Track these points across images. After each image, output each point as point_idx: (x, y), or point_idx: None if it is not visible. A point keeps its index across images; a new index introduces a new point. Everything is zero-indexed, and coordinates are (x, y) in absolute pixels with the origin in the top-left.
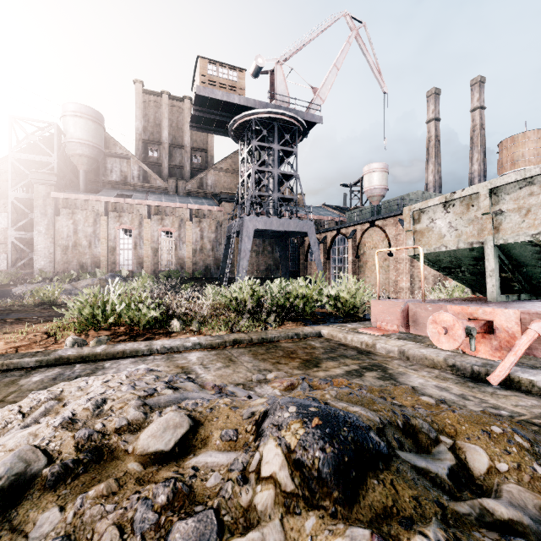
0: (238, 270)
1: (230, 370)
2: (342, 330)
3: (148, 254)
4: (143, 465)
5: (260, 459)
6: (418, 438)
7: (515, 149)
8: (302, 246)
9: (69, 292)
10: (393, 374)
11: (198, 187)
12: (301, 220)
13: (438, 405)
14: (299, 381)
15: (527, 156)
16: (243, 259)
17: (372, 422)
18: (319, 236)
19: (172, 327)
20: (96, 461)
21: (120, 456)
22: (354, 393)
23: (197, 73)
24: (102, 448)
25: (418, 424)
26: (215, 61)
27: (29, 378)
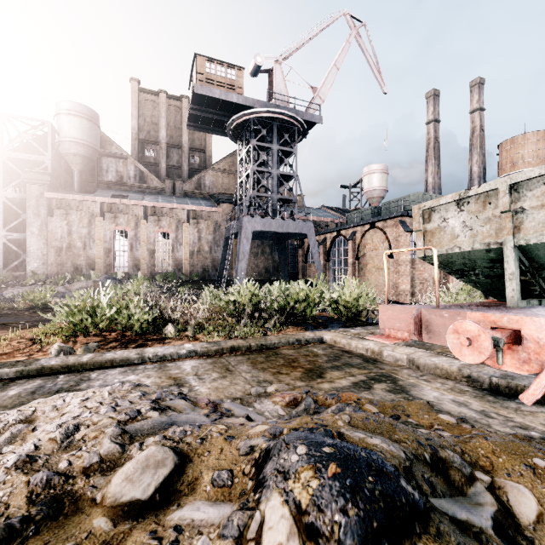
0: (237, 272)
1: (227, 382)
2: (346, 336)
3: (144, 256)
4: (113, 521)
5: (262, 522)
6: (449, 475)
7: (514, 150)
8: (301, 248)
9: (62, 294)
10: (404, 386)
11: (195, 187)
12: (300, 221)
13: (459, 425)
14: (303, 396)
15: (527, 158)
16: (241, 261)
17: (397, 459)
18: (318, 237)
19: (167, 333)
20: (53, 516)
21: (85, 507)
22: (370, 418)
23: (194, 71)
24: (63, 497)
25: (449, 457)
26: (212, 59)
27: (5, 391)
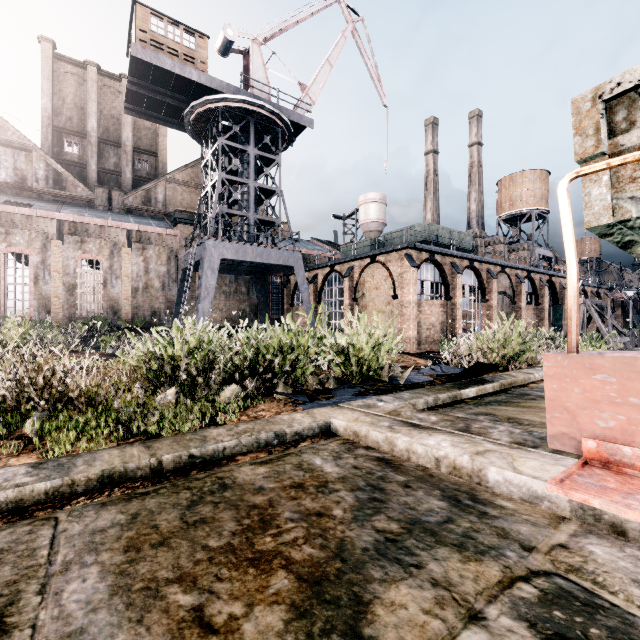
0: (197, 315)
1: None
2: (378, 422)
3: (58, 293)
4: None
5: None
6: None
7: (513, 188)
8: (286, 287)
9: None
10: None
11: (143, 202)
12: (285, 250)
13: None
14: None
15: (525, 197)
16: (203, 300)
17: None
18: (308, 274)
19: None
20: None
21: None
22: None
23: (133, 27)
24: None
25: None
26: (161, 13)
27: None
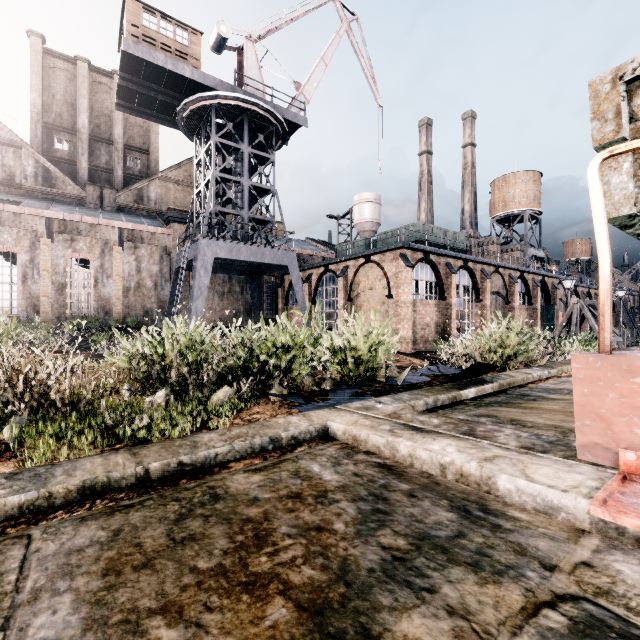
0: (190, 314)
1: None
2: (379, 425)
3: (47, 292)
4: None
5: None
6: None
7: (506, 189)
8: (281, 286)
9: None
10: None
11: (135, 200)
12: (280, 249)
13: None
14: None
15: (518, 198)
16: (197, 300)
17: None
18: (302, 274)
19: None
20: None
21: None
22: None
23: (124, 22)
24: None
25: None
26: (153, 8)
27: None
